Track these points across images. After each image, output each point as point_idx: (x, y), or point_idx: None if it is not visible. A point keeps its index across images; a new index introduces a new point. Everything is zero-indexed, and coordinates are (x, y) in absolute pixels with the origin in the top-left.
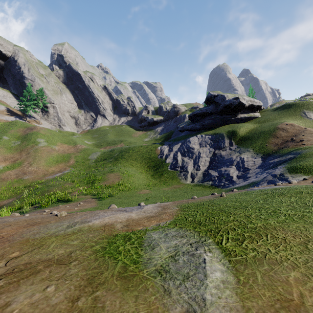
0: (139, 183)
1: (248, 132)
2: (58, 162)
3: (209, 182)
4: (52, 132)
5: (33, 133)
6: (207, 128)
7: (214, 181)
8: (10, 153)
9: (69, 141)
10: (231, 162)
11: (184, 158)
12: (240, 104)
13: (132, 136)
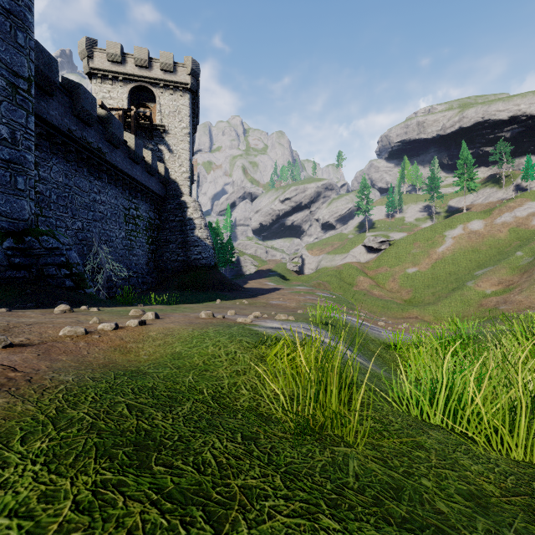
0: None
1: None
2: None
3: None
4: None
5: None
6: None
7: None
8: (509, 275)
9: None
10: None
11: None
12: None
13: None
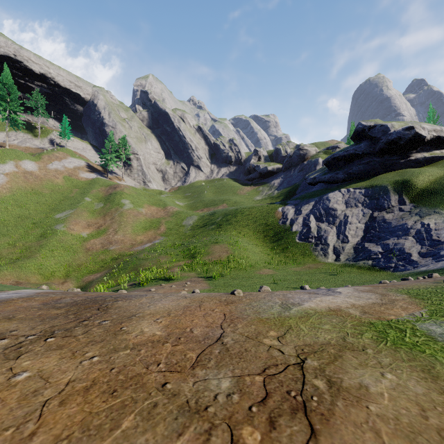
0: (255, 259)
1: (433, 182)
2: (146, 229)
3: (368, 261)
4: (137, 191)
5: (117, 192)
6: (355, 178)
7: (377, 260)
8: (93, 218)
9: (158, 202)
10: (404, 230)
11: (321, 225)
12: (417, 138)
13: (238, 193)
